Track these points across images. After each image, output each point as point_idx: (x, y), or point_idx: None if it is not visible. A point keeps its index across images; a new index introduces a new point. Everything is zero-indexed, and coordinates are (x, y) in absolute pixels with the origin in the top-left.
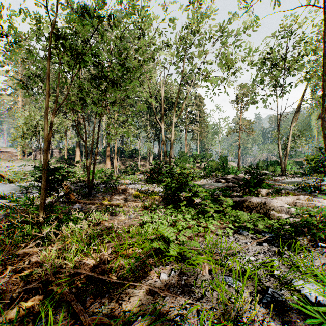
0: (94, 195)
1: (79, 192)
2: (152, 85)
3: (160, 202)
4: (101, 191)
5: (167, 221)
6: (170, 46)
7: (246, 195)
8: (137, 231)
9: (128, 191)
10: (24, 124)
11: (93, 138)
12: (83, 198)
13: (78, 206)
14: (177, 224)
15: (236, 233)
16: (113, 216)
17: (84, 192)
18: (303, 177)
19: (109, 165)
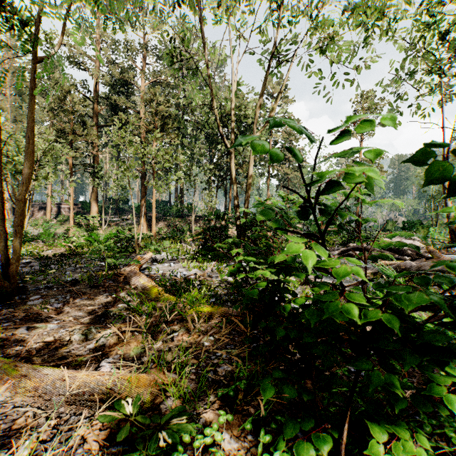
0: (23, 300)
1: None
2: None
3: (221, 345)
4: (67, 281)
5: None
6: None
7: None
8: None
9: (133, 283)
10: None
11: None
12: None
13: None
14: None
15: None
16: None
17: None
18: None
19: (145, 228)
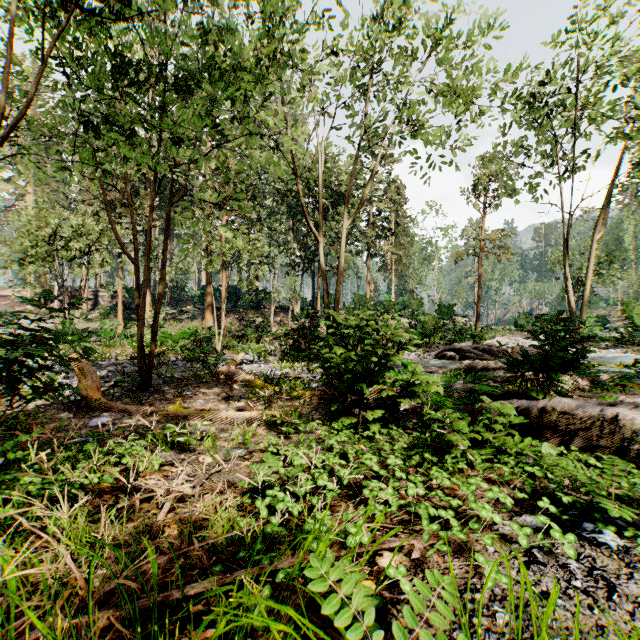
0: (158, 390)
1: (121, 381)
2: (299, 157)
3: (314, 409)
4: (177, 378)
5: (332, 472)
6: (338, 64)
7: (536, 393)
8: (229, 527)
9: (238, 379)
10: (25, 233)
11: (149, 250)
12: (127, 398)
13: (103, 420)
14: (370, 508)
15: (577, 538)
16: (183, 451)
17: (135, 381)
18: (622, 347)
19: (211, 323)
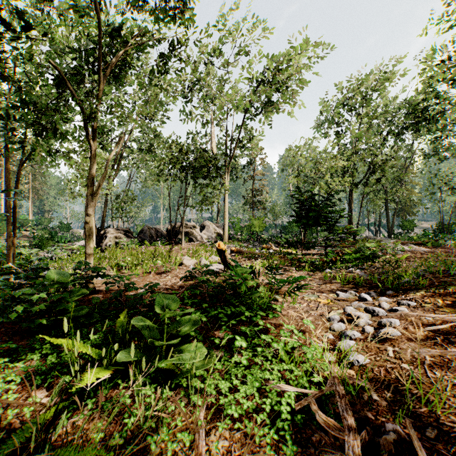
0: None
1: None
2: None
3: None
4: None
5: None
6: None
7: None
8: None
9: None
10: None
11: None
12: None
13: None
14: None
15: None
16: None
17: None
18: None
19: None
